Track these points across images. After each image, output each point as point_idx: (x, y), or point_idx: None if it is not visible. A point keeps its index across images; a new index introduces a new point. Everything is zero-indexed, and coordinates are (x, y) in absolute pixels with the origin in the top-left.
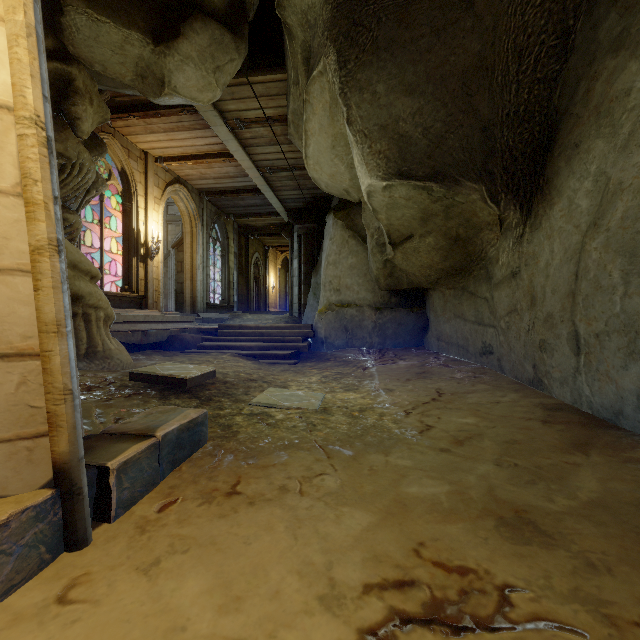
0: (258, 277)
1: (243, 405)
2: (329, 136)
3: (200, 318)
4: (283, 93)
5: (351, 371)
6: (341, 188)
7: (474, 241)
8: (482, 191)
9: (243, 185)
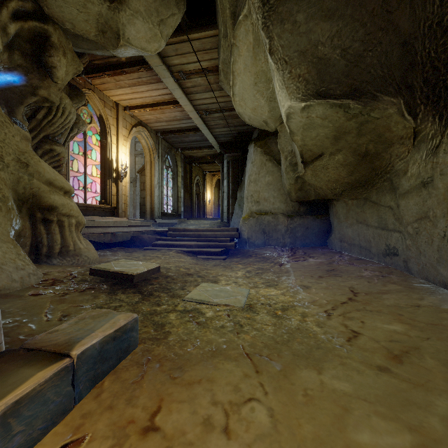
0: (199, 193)
1: (178, 301)
2: (252, 74)
3: (156, 223)
4: (215, 47)
5: (270, 267)
6: (261, 120)
7: (382, 156)
8: (400, 104)
9: (187, 126)
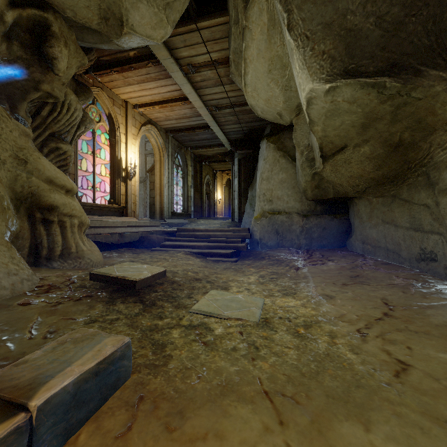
0: (209, 193)
1: (183, 312)
2: (266, 60)
3: (166, 223)
4: (225, 36)
5: (285, 271)
6: (275, 112)
7: (419, 146)
8: None
9: (197, 123)
